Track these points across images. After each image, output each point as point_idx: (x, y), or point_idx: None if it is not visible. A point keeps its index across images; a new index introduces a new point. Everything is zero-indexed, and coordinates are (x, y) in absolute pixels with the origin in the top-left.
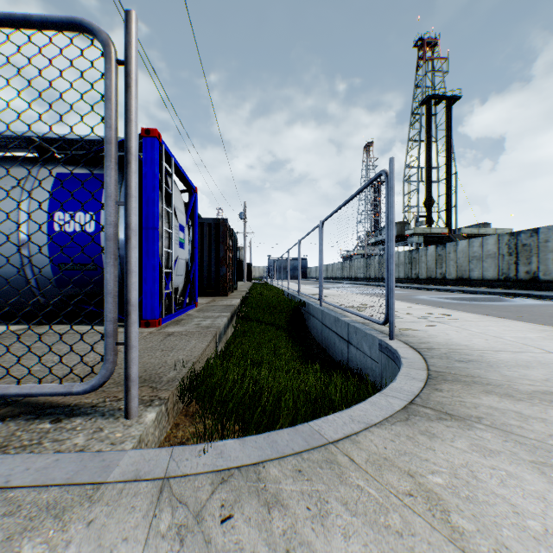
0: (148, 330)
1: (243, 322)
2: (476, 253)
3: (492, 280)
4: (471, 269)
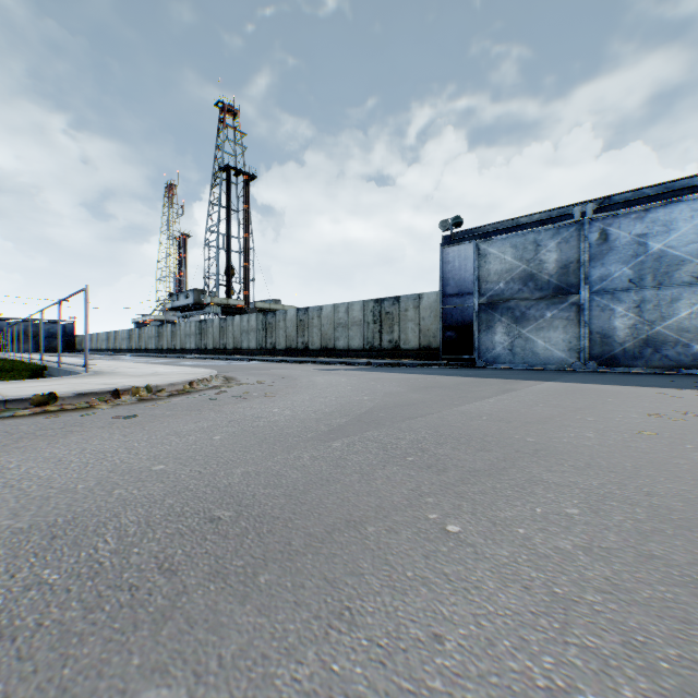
0: None
1: None
2: (246, 327)
3: (255, 350)
4: (243, 340)
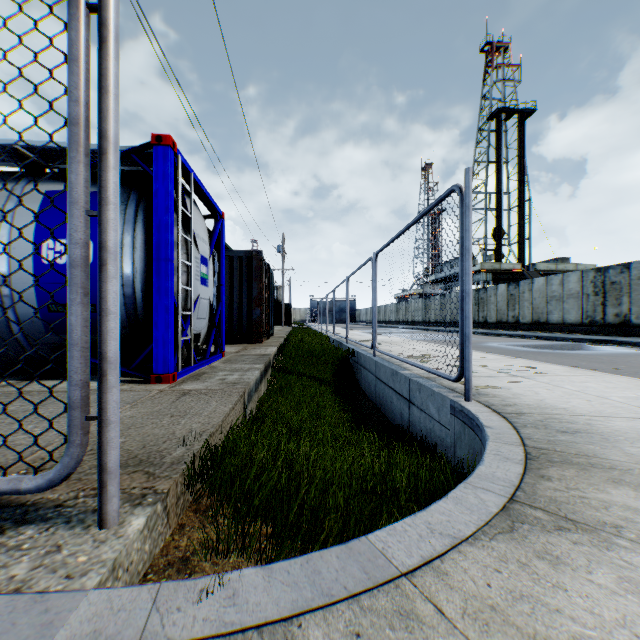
0: (159, 387)
1: (279, 375)
2: (555, 293)
3: (575, 324)
4: (549, 311)
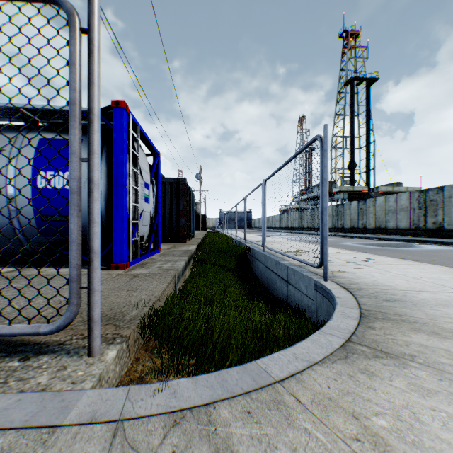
0: (117, 272)
1: (198, 265)
2: (391, 207)
3: (405, 229)
4: (387, 220)
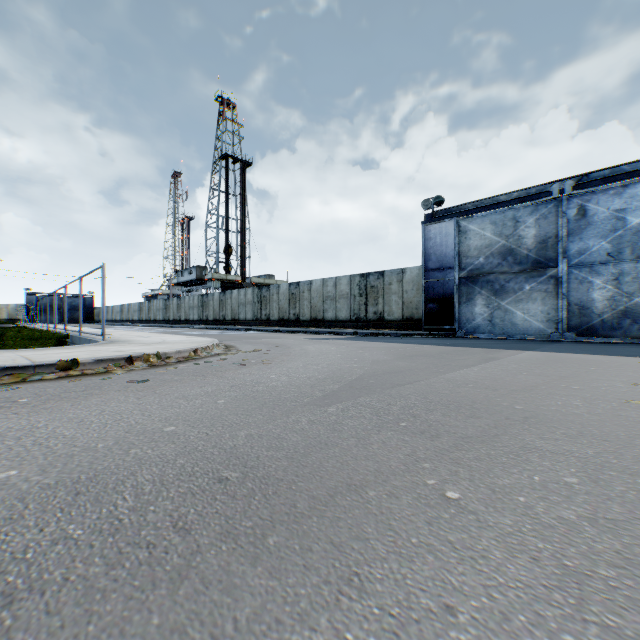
0: None
1: None
2: (243, 300)
3: (251, 320)
4: (240, 312)
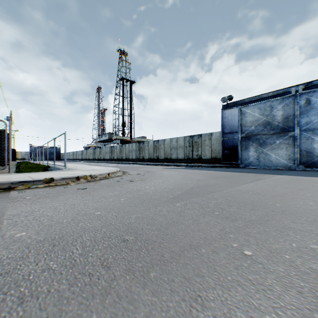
0: None
1: None
2: (131, 149)
3: (135, 159)
4: (129, 155)
